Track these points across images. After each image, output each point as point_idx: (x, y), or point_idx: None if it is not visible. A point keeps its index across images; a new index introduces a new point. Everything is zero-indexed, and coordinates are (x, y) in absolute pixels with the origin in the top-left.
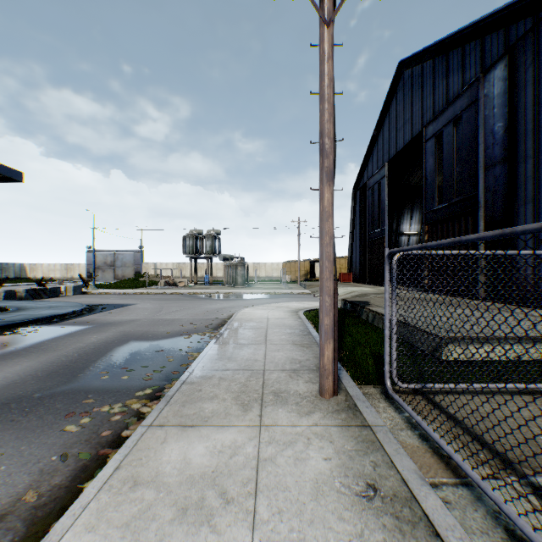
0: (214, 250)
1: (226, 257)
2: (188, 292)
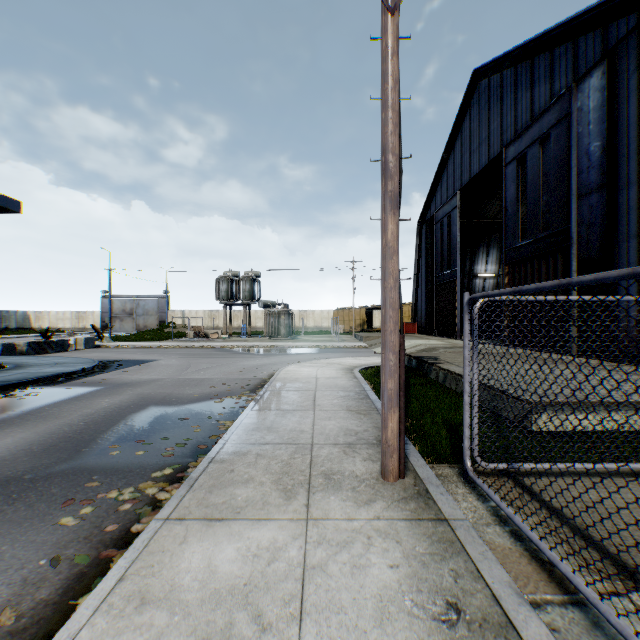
0: (253, 295)
1: (267, 304)
2: (221, 345)
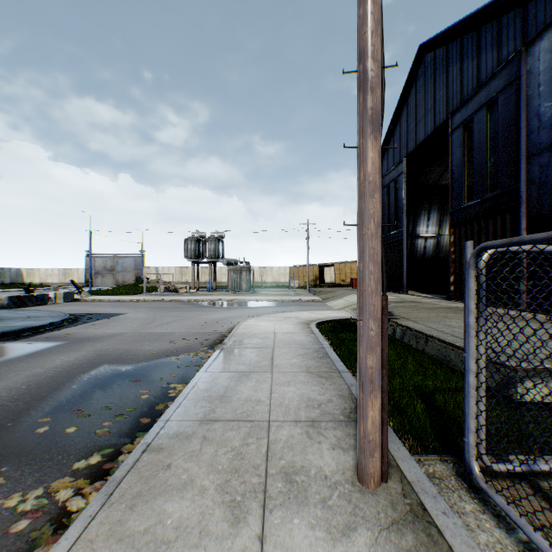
0: (218, 254)
1: (230, 262)
2: (188, 299)
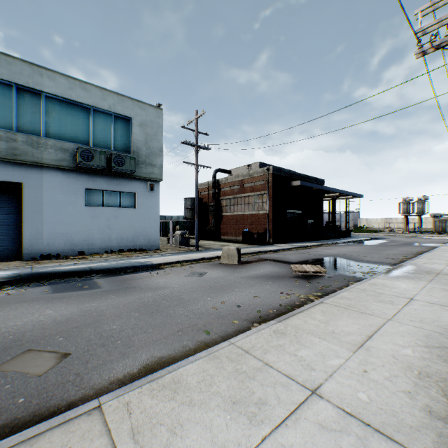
0: (423, 210)
1: (434, 215)
2: (410, 235)
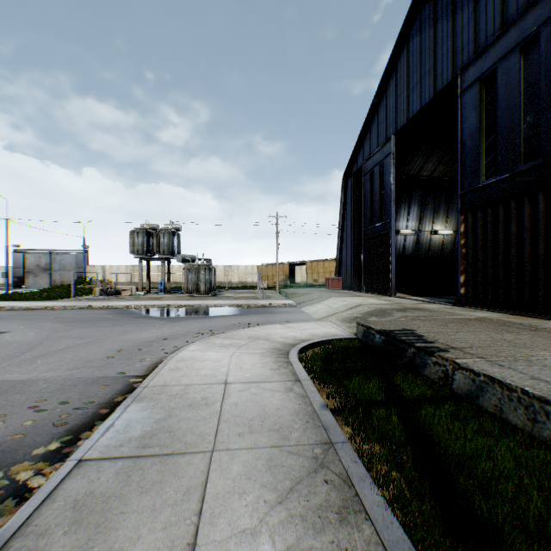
0: (172, 249)
1: (186, 258)
2: (125, 305)
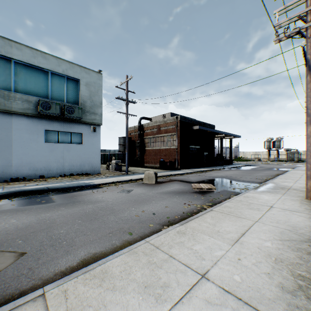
0: (279, 146)
1: (287, 149)
2: (271, 163)
